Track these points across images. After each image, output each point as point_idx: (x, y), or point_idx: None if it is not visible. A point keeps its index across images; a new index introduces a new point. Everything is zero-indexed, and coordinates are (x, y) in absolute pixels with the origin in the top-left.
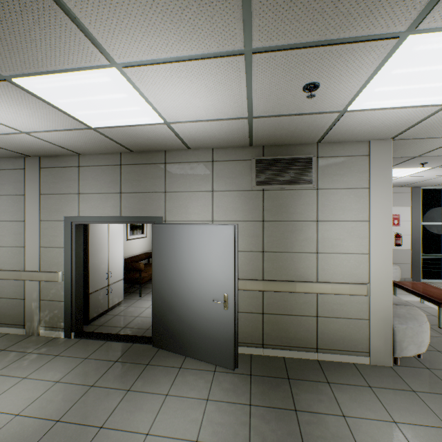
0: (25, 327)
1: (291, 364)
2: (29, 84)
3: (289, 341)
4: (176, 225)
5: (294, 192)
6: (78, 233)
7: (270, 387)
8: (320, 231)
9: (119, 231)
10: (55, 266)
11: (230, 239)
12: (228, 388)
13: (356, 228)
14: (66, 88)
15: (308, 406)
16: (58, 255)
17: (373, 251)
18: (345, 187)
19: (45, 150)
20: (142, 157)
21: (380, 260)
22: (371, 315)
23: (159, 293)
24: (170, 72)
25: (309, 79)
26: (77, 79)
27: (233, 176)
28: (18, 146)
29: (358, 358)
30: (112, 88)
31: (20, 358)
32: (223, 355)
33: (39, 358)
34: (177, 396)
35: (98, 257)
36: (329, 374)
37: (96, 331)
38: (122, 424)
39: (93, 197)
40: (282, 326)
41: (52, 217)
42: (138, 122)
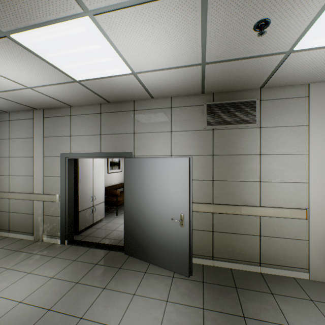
0: (33, 235)
1: (238, 275)
2: (23, 39)
3: (235, 255)
4: (142, 158)
5: (240, 130)
6: (70, 166)
7: (220, 294)
8: (263, 163)
9: (101, 165)
10: (54, 190)
11: (185, 169)
12: (184, 292)
13: (295, 161)
14: (52, 41)
15: (255, 314)
16: (56, 182)
17: (312, 180)
18: (286, 125)
19: (46, 103)
20: (116, 106)
21: (319, 188)
22: (310, 237)
23: (129, 212)
24: (134, 16)
25: (261, 15)
26: (59, 31)
27: (187, 119)
28: (27, 100)
29: (298, 274)
30: (87, 38)
31: (28, 258)
32: (180, 264)
33: (41, 258)
34: (142, 296)
35: (85, 185)
36: (272, 286)
37: (83, 240)
38: (97, 317)
39: (81, 138)
40: (229, 242)
41: (52, 153)
42: (111, 73)
